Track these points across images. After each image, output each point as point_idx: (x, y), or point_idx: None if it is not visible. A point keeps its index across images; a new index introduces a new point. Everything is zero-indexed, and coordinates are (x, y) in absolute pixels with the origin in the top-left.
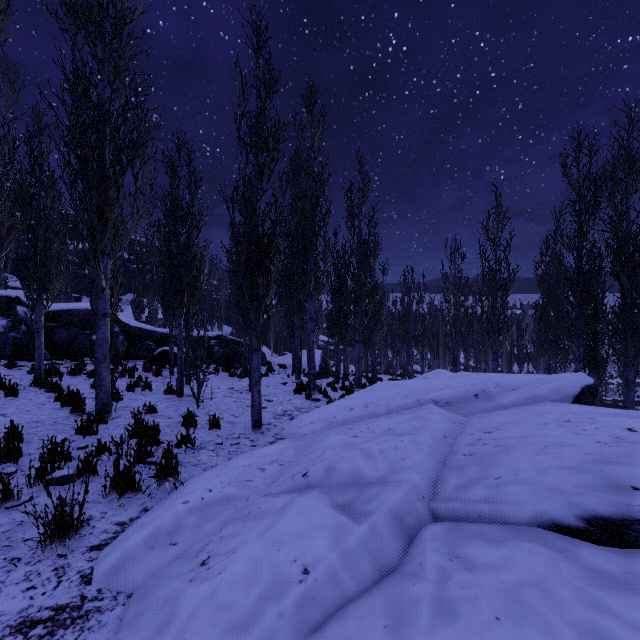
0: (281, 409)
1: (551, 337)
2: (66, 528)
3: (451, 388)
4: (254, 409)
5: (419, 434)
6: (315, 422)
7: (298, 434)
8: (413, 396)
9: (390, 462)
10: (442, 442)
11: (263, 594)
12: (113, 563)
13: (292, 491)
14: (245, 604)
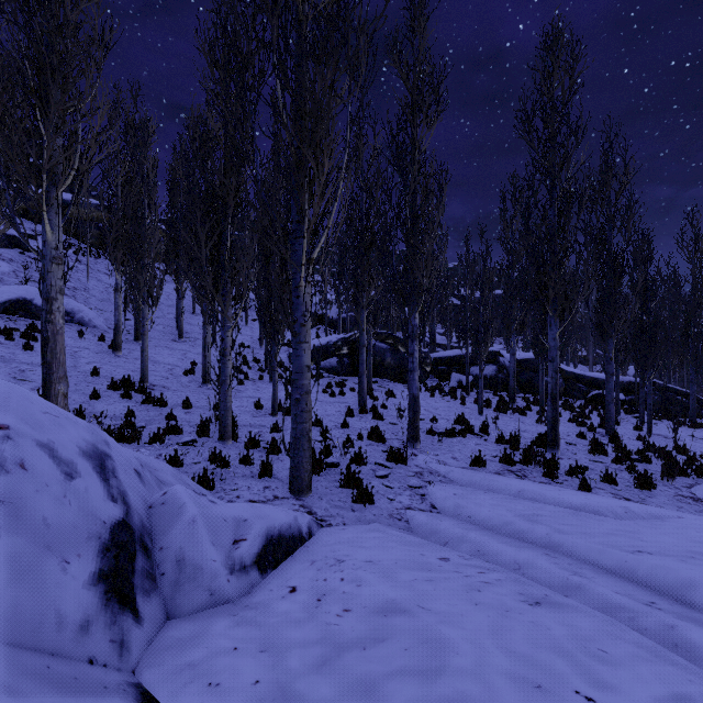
0: None
1: None
2: (673, 474)
3: None
4: None
5: None
6: None
7: None
8: None
9: None
10: None
11: None
12: (702, 493)
13: None
14: None
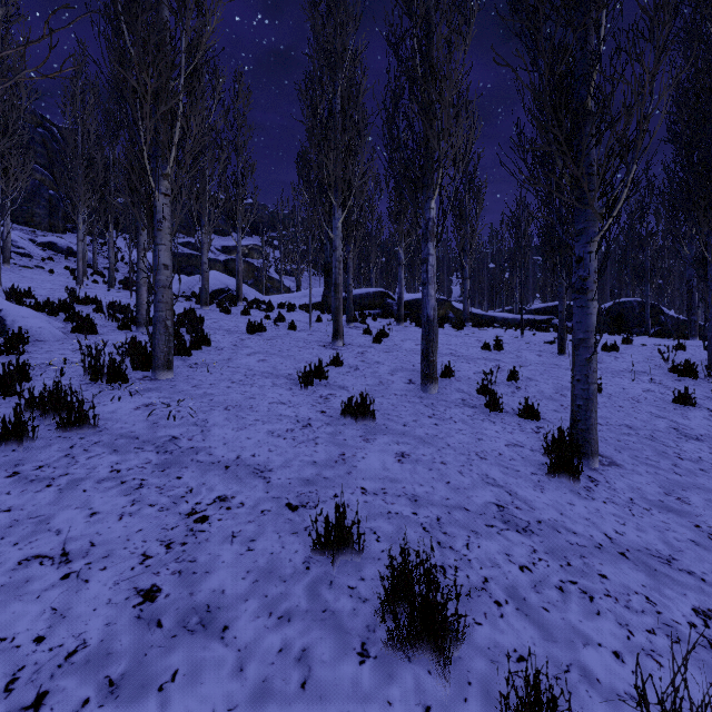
0: None
1: None
2: None
3: None
4: None
5: None
6: None
7: None
8: None
9: None
10: None
11: None
12: None
13: None
14: None
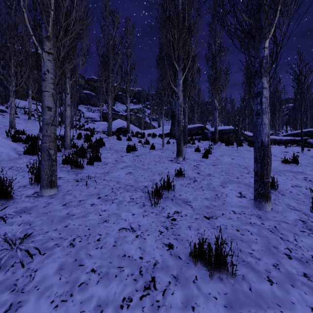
0: None
1: None
2: None
3: None
4: None
5: None
6: None
7: None
8: None
9: None
10: None
11: None
12: None
13: None
14: None
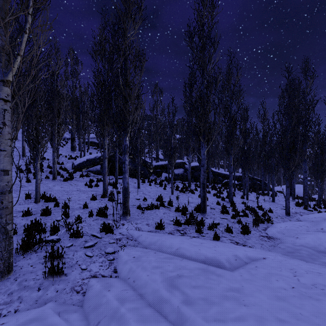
0: (293, 211)
1: None
2: (258, 223)
3: None
4: (287, 208)
5: None
6: (317, 217)
7: (308, 220)
8: None
9: None
10: None
11: (319, 244)
12: (271, 233)
13: (317, 232)
14: (314, 244)
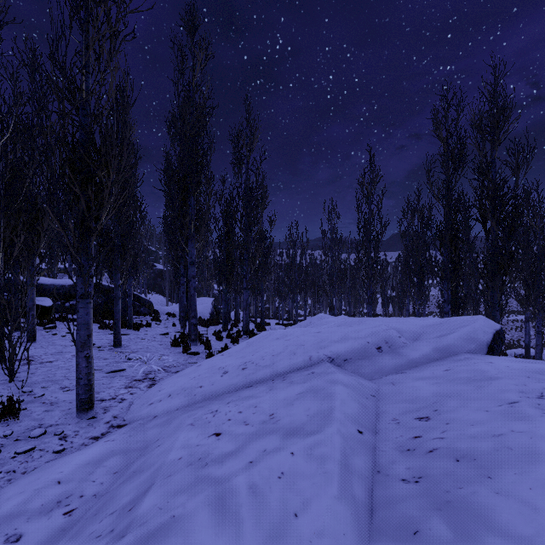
0: (144, 370)
1: (416, 282)
2: None
3: (348, 340)
4: (79, 384)
5: (320, 433)
6: (174, 395)
7: (146, 416)
8: (303, 352)
9: (269, 529)
10: (358, 446)
11: None
12: None
13: None
14: None
